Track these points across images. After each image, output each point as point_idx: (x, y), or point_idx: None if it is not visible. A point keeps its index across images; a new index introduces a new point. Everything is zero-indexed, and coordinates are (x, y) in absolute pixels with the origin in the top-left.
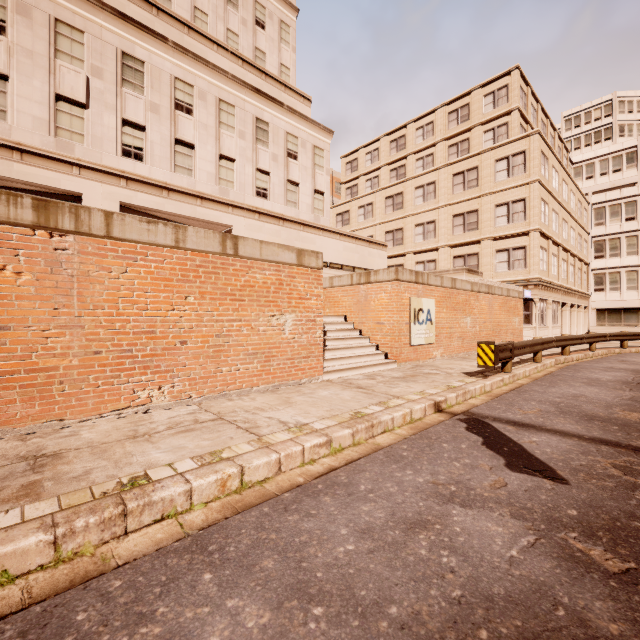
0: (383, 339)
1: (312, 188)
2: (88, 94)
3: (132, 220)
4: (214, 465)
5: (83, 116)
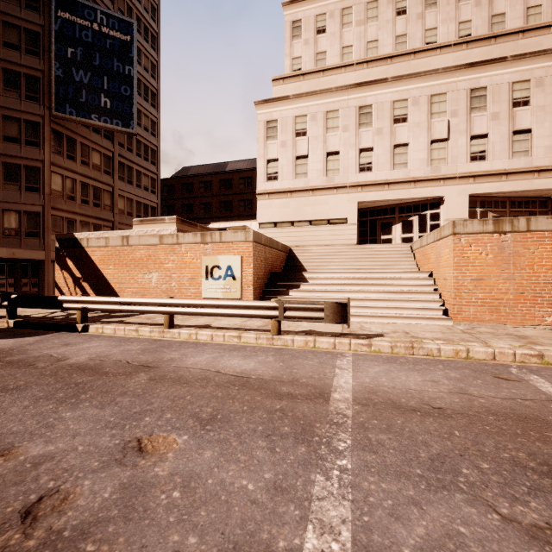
0: None
1: None
2: (448, 131)
3: (541, 219)
4: None
5: (445, 146)
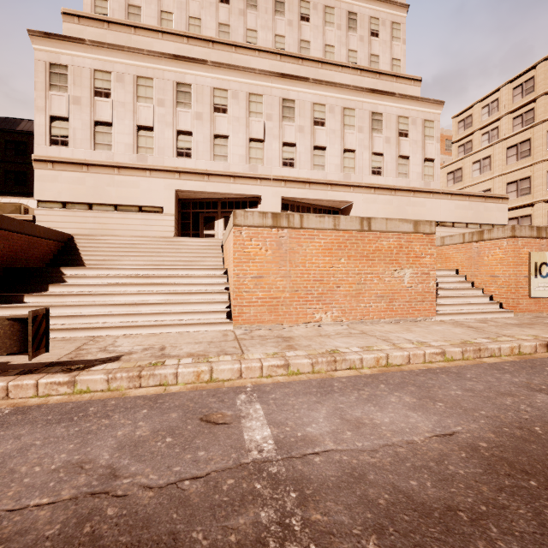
0: (497, 290)
1: (422, 158)
2: (264, 133)
3: (312, 217)
4: (371, 351)
5: (262, 147)
